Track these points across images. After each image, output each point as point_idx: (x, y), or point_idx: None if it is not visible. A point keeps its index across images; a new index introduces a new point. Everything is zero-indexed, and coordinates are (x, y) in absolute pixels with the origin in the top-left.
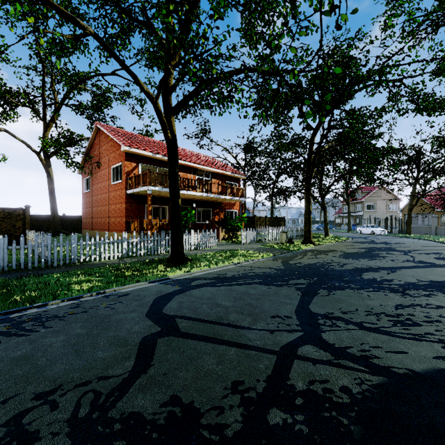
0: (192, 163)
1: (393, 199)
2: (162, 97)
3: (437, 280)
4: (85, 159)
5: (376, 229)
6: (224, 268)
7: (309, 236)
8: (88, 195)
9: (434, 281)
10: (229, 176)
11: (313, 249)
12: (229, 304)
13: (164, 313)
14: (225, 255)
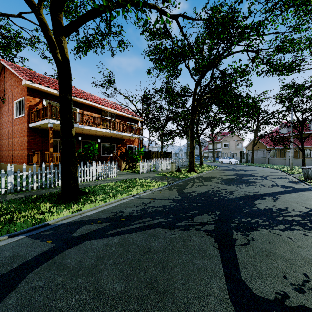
0: (98, 104)
1: (239, 140)
2: (50, 13)
3: None
4: None
5: (232, 160)
6: (121, 201)
7: (192, 166)
8: None
9: None
10: (129, 118)
11: (197, 176)
12: (118, 290)
13: None
14: (124, 185)
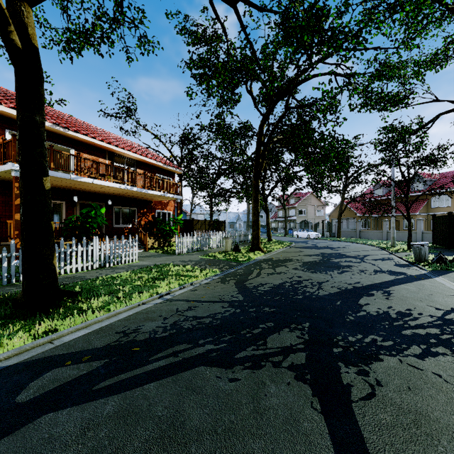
0: (107, 144)
1: (320, 205)
2: None
3: None
4: None
5: (312, 233)
6: (139, 308)
7: (257, 242)
8: None
9: None
10: (160, 168)
11: (265, 258)
12: None
13: None
14: (147, 277)
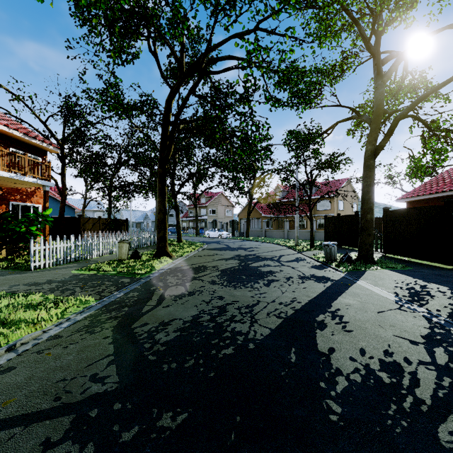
0: None
1: (229, 205)
2: None
3: (424, 332)
4: None
5: (223, 233)
6: None
7: (164, 246)
8: None
9: (428, 337)
10: (19, 140)
11: (173, 267)
12: None
13: None
14: None
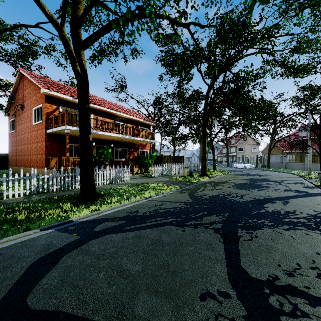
0: (110, 110)
1: (255, 144)
2: (70, 29)
3: None
4: (8, 101)
5: (247, 165)
6: (135, 203)
7: (205, 170)
8: (13, 134)
9: None
10: (141, 122)
11: (209, 181)
12: (137, 269)
13: (26, 305)
14: (137, 189)
